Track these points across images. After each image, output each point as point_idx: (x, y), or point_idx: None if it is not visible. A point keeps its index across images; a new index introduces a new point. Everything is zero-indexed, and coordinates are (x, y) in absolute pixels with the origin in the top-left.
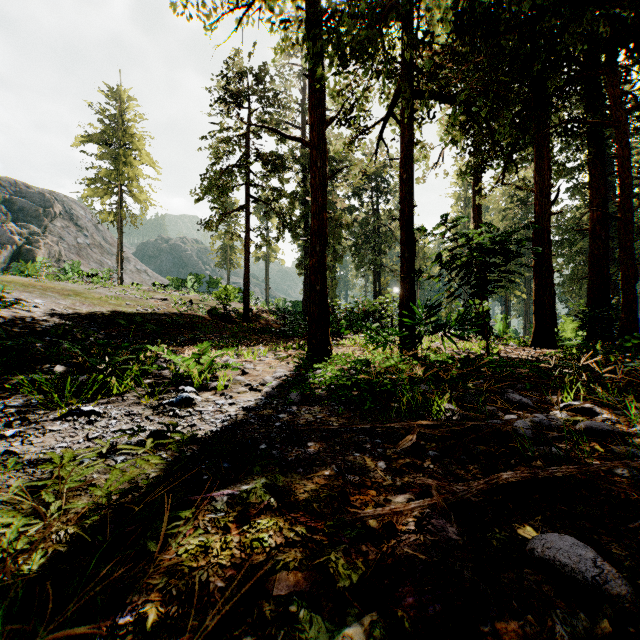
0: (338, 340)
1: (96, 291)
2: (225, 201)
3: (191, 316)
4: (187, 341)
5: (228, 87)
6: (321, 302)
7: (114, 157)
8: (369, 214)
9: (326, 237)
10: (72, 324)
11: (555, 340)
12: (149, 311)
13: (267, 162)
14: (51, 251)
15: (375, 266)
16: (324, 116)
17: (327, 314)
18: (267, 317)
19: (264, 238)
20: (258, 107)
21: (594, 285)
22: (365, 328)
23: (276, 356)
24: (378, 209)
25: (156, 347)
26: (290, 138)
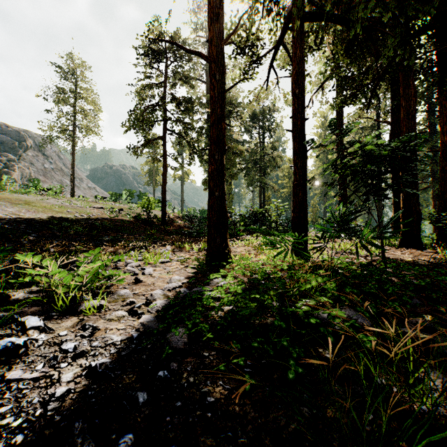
0: (234, 240)
1: (46, 201)
2: (148, 133)
3: (119, 221)
4: (109, 241)
5: (150, 46)
6: (220, 207)
7: (68, 103)
8: (256, 146)
9: (224, 145)
10: (5, 227)
11: (421, 241)
12: (85, 217)
13: (180, 103)
14: (24, 173)
15: (261, 184)
16: (222, 32)
17: (225, 219)
18: (180, 221)
19: (178, 161)
20: (173, 61)
21: (444, 195)
22: (266, 233)
23: (178, 258)
24: (263, 142)
25: (31, 256)
26: (190, 51)
